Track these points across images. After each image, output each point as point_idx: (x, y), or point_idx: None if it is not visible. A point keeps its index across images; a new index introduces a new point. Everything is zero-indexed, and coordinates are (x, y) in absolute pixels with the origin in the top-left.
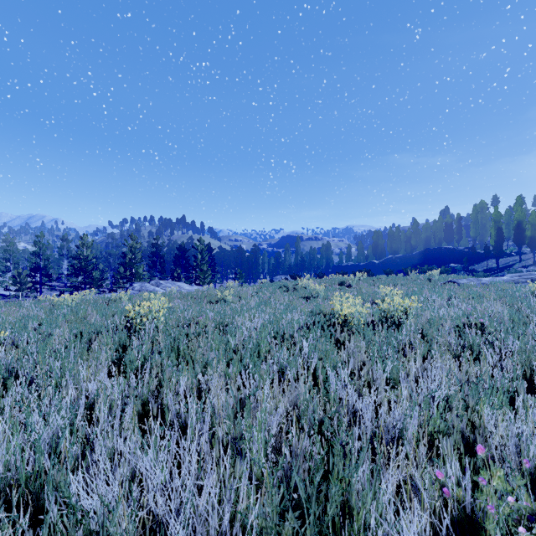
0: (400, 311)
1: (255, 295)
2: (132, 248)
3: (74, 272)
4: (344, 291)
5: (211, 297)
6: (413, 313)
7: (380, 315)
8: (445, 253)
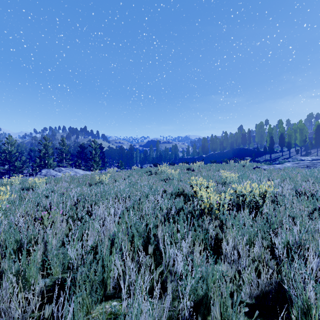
0: (258, 195)
1: (127, 178)
2: (45, 146)
3: (1, 162)
4: (192, 174)
5: (92, 180)
6: (269, 197)
7: (238, 199)
8: (242, 151)
